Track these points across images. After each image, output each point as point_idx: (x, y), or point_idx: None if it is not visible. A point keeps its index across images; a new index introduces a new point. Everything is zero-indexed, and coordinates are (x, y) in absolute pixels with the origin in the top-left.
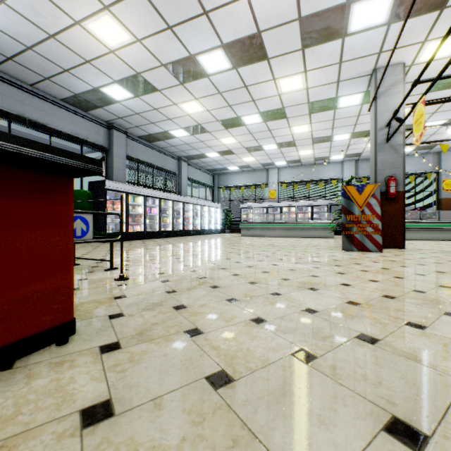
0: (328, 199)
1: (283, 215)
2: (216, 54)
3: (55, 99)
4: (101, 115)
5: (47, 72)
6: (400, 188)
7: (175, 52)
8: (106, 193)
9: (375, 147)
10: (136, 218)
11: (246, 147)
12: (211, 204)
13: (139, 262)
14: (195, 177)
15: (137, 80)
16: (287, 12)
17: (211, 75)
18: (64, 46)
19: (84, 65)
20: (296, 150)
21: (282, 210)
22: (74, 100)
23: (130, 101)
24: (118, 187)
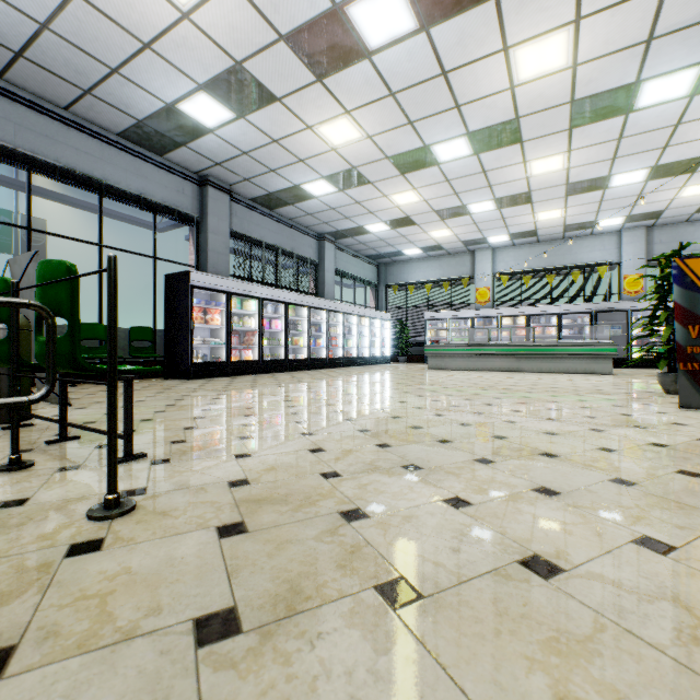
0: (589, 301)
1: (503, 332)
2: None
3: (108, 133)
4: (187, 162)
5: (85, 79)
6: None
7: (304, 1)
8: (192, 293)
9: None
10: (246, 337)
11: (437, 210)
12: (374, 313)
13: (213, 433)
14: (347, 269)
15: (238, 80)
16: None
17: (376, 51)
18: (100, 13)
19: (141, 54)
20: (531, 211)
21: (502, 322)
22: (138, 133)
23: (231, 128)
24: (212, 282)
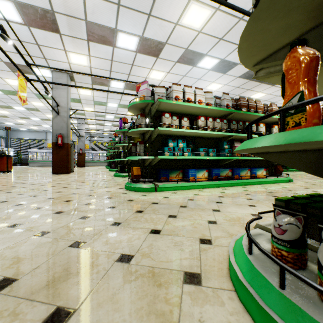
0: None
1: None
2: (21, 107)
3: None
4: None
5: None
6: (83, 152)
7: (3, 104)
8: None
9: (77, 140)
10: None
11: (32, 124)
12: (6, 149)
13: None
14: None
15: None
16: (46, 108)
17: (17, 109)
18: None
19: None
20: None
21: None
22: None
23: None
24: None
